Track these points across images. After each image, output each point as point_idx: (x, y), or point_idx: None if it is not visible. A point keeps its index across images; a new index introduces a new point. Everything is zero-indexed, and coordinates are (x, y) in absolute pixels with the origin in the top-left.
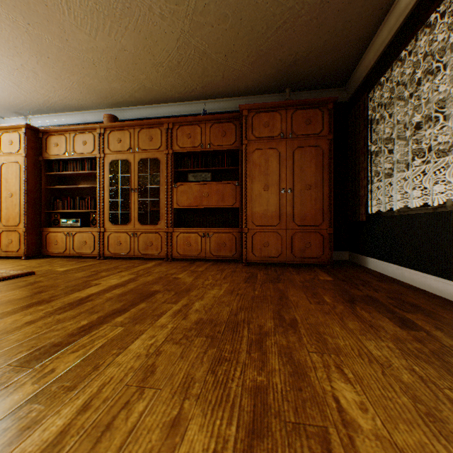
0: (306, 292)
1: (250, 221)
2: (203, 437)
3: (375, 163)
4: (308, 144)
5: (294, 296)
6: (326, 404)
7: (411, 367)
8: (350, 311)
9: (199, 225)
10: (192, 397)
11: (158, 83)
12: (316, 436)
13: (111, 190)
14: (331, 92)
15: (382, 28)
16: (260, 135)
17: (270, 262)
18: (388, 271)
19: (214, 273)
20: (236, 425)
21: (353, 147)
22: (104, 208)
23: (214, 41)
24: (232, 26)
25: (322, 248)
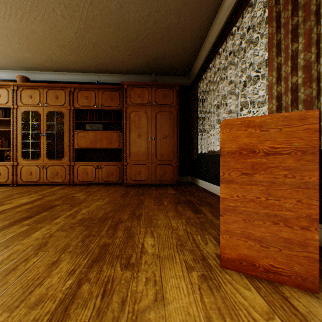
0: (155, 200)
1: (129, 158)
2: (68, 265)
3: (204, 124)
4: (165, 110)
5: (148, 202)
6: (137, 246)
7: (186, 229)
8: (173, 208)
9: (95, 160)
10: (67, 252)
11: (62, 58)
12: (126, 257)
13: (23, 133)
14: (181, 78)
15: (203, 48)
16: (135, 102)
17: (142, 184)
18: (206, 186)
19: (102, 192)
20: (88, 259)
21: (192, 114)
22: (17, 147)
23: (102, 38)
24: (114, 31)
25: (173, 174)
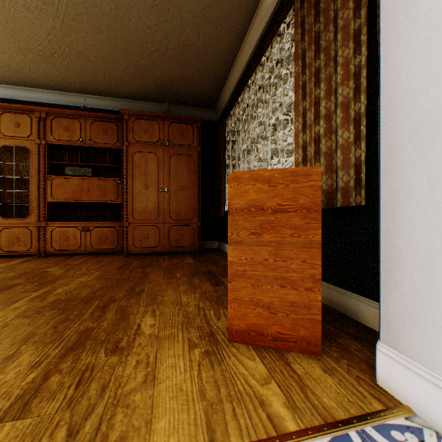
0: (166, 272)
1: (131, 216)
2: (32, 357)
3: None
4: (182, 152)
5: (155, 275)
6: (131, 328)
7: (199, 304)
8: (188, 281)
9: (80, 219)
10: (30, 343)
11: (27, 67)
12: (114, 342)
13: None
14: (205, 111)
15: (231, 75)
16: (140, 139)
17: (151, 253)
18: None
19: (91, 264)
20: (61, 348)
21: (219, 159)
22: None
23: (91, 46)
24: (108, 39)
25: (193, 238)
